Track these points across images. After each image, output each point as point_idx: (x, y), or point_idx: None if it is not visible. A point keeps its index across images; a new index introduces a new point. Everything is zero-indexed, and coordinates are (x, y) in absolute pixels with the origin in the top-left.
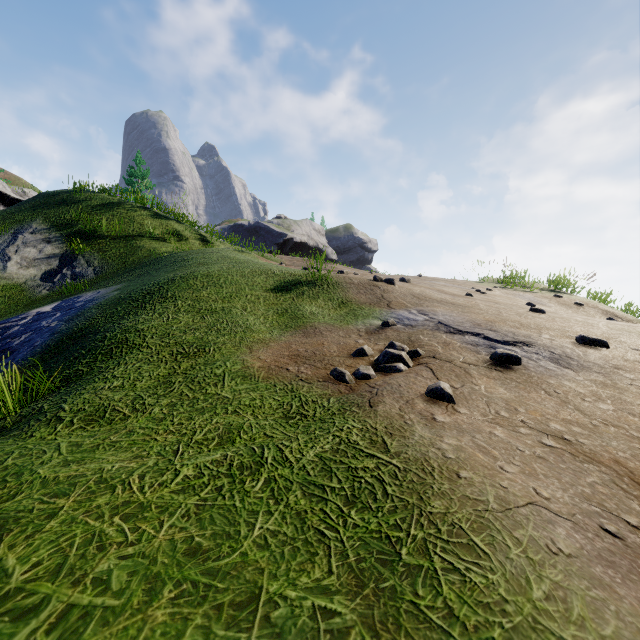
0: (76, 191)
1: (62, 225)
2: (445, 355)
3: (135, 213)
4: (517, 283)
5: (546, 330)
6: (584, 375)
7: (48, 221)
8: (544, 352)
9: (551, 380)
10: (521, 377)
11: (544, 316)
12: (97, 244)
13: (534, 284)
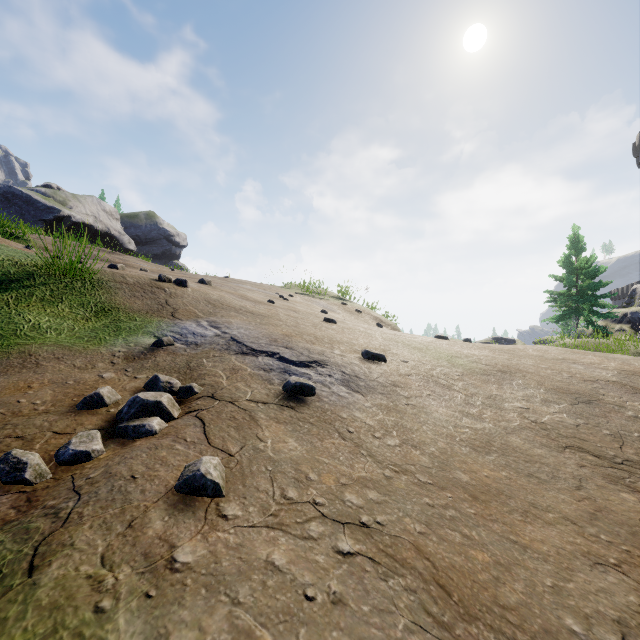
0: None
1: None
2: (229, 391)
3: None
4: (315, 290)
5: (338, 344)
6: (372, 399)
7: None
8: (337, 373)
9: (344, 413)
10: (315, 414)
11: (335, 327)
12: None
13: (327, 292)
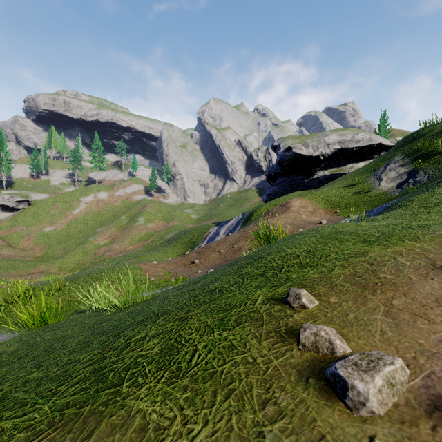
0: (423, 128)
1: (411, 154)
2: None
3: None
4: None
5: None
6: None
7: (403, 154)
8: None
9: None
10: None
11: None
12: (433, 159)
13: None
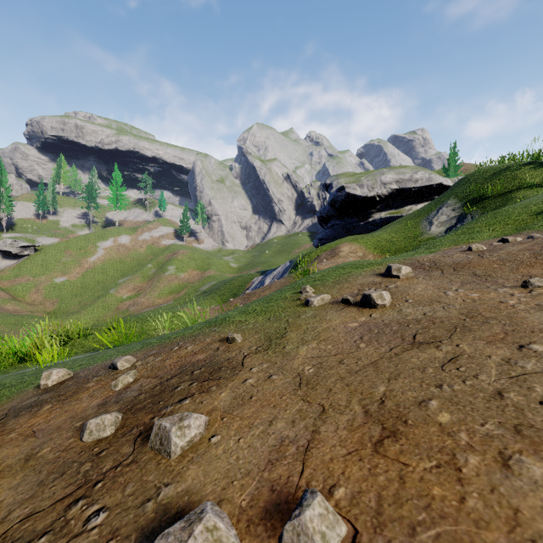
0: (478, 170)
1: (463, 197)
2: None
3: (518, 171)
4: None
5: None
6: None
7: (456, 197)
8: None
9: None
10: None
11: None
12: (481, 204)
13: None
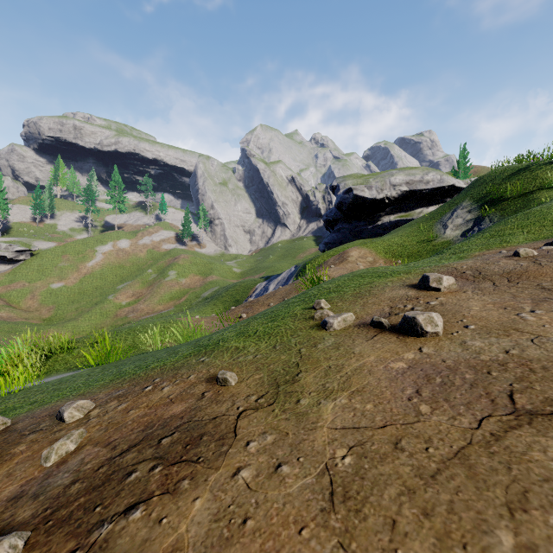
0: (494, 170)
1: (479, 199)
2: None
3: (539, 171)
4: None
5: None
6: None
7: (471, 199)
8: None
9: None
10: None
11: None
12: (500, 206)
13: None
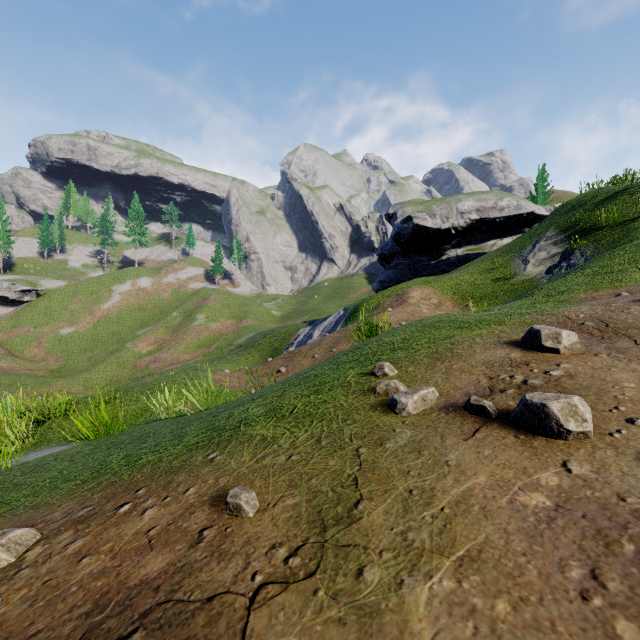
0: (584, 194)
1: (567, 228)
2: None
3: None
4: None
5: None
6: None
7: (557, 228)
8: None
9: None
10: None
11: None
12: (593, 236)
13: None
